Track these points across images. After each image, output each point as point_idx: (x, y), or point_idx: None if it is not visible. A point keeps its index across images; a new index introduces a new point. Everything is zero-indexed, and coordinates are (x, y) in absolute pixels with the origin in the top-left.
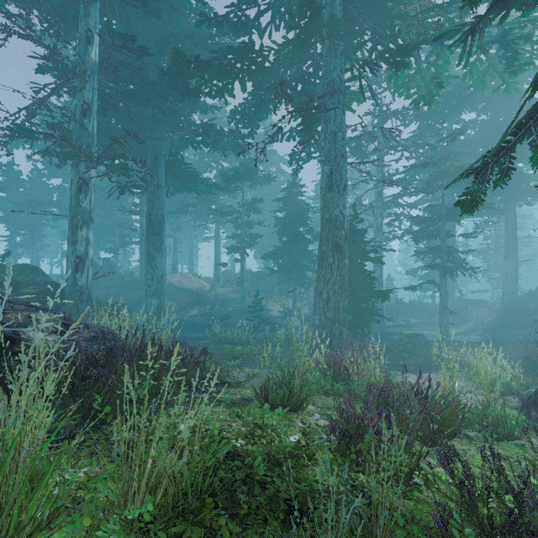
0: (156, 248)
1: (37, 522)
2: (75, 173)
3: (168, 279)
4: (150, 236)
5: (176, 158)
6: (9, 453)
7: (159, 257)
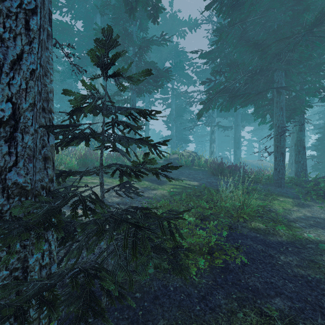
0: (237, 148)
1: (202, 163)
2: (211, 129)
3: (251, 162)
4: (235, 144)
5: (245, 112)
6: (201, 160)
7: (238, 151)
